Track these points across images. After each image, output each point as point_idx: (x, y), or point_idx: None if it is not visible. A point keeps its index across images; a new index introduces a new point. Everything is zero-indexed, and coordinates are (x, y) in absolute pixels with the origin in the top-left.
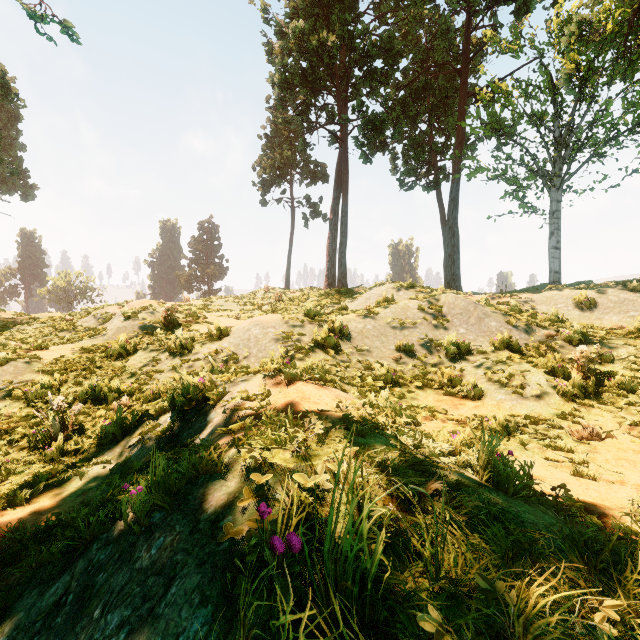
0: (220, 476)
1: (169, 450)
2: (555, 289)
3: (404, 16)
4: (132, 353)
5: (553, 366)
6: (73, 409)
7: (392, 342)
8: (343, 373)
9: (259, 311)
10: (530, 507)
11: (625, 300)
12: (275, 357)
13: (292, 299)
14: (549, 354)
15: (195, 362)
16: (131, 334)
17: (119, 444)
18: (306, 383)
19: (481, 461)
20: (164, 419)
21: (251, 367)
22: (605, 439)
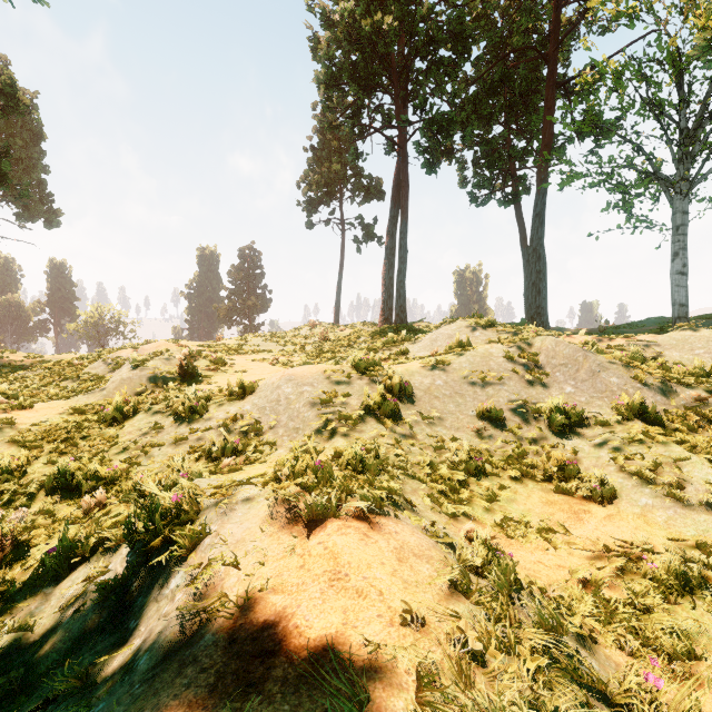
0: None
1: (106, 636)
2: (688, 328)
3: None
4: (131, 415)
5: None
6: (13, 517)
7: (471, 405)
8: (405, 458)
9: (301, 353)
10: None
11: None
12: (310, 429)
13: (341, 338)
14: None
15: (206, 432)
16: (137, 388)
17: (58, 588)
18: (344, 525)
19: None
20: (124, 553)
21: (278, 443)
22: None
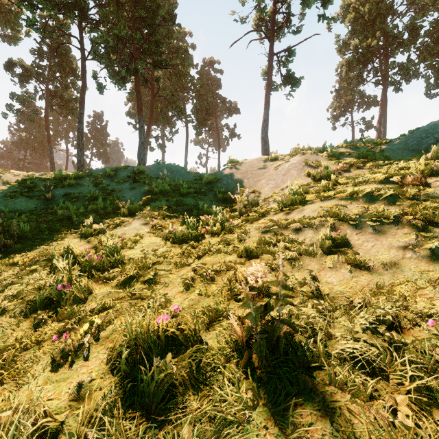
0: None
1: None
2: None
3: None
4: None
5: None
6: None
7: None
8: None
9: None
10: None
11: None
12: None
13: None
14: None
15: None
16: None
17: None
18: None
19: None
20: None
21: None
22: None
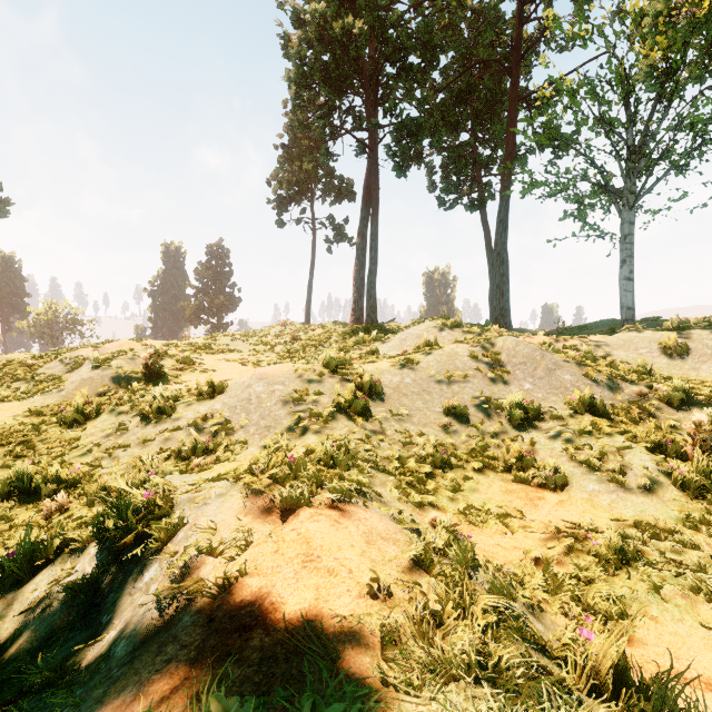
0: None
1: (77, 633)
2: (633, 330)
3: (444, 6)
4: (93, 417)
5: (657, 440)
6: None
7: (438, 402)
8: (375, 453)
9: (272, 352)
10: None
11: None
12: (282, 427)
13: (312, 337)
14: (651, 423)
15: (174, 432)
16: (99, 388)
17: (21, 592)
18: (316, 513)
19: None
20: (92, 553)
21: (249, 441)
22: None
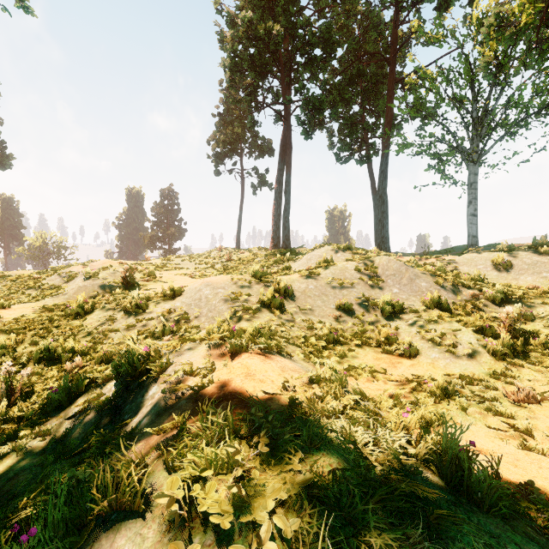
0: (137, 513)
1: (109, 426)
2: (475, 252)
3: (340, 11)
4: (90, 312)
5: (481, 325)
6: (21, 374)
7: (332, 301)
8: (288, 333)
9: (212, 269)
10: (515, 533)
11: (537, 262)
12: (224, 317)
13: (242, 258)
14: (477, 314)
15: (149, 321)
16: (91, 293)
17: (63, 412)
18: (251, 355)
19: (447, 463)
20: (109, 387)
21: (201, 326)
22: (540, 402)
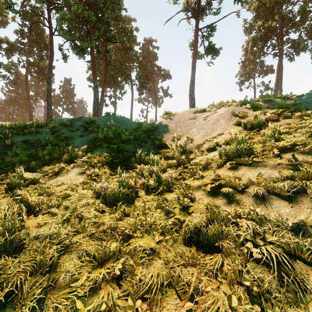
0: None
1: None
2: None
3: None
4: None
5: None
6: None
7: None
8: None
9: None
10: None
11: None
12: None
13: None
14: None
15: None
16: None
17: None
18: None
19: None
20: None
21: None
22: None
